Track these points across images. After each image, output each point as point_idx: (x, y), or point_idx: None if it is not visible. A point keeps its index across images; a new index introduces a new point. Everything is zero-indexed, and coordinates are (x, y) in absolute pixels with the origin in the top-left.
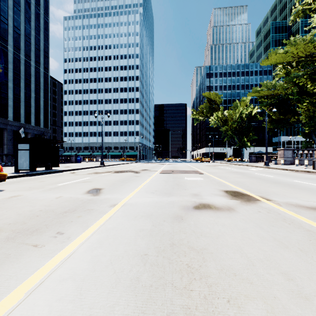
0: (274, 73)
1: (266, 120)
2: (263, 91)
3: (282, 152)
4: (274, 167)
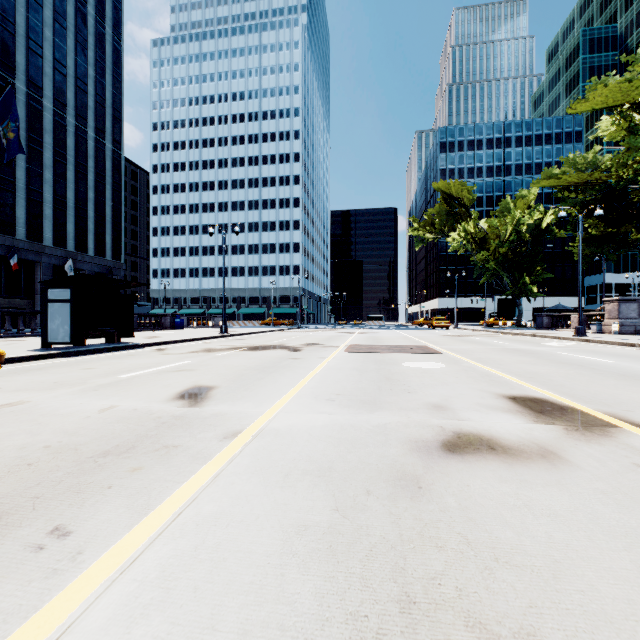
0: (592, 136)
1: (580, 236)
2: (567, 175)
3: (614, 306)
4: (600, 340)
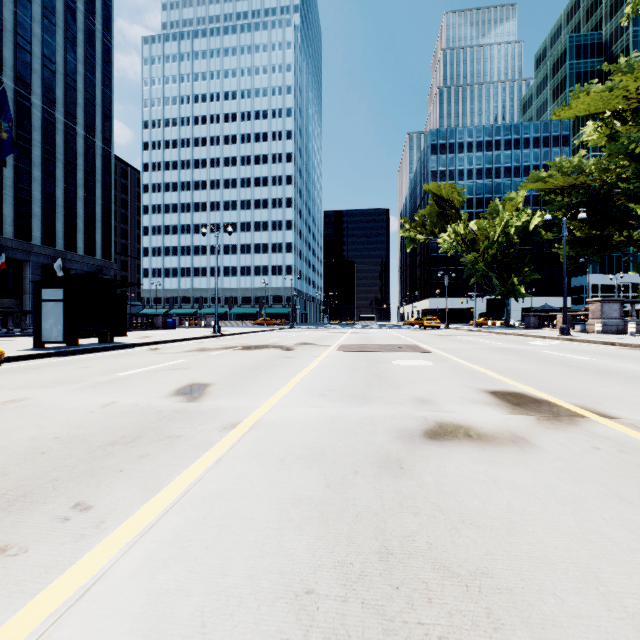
0: (578, 141)
1: (565, 238)
2: (554, 178)
3: (597, 306)
4: (583, 339)
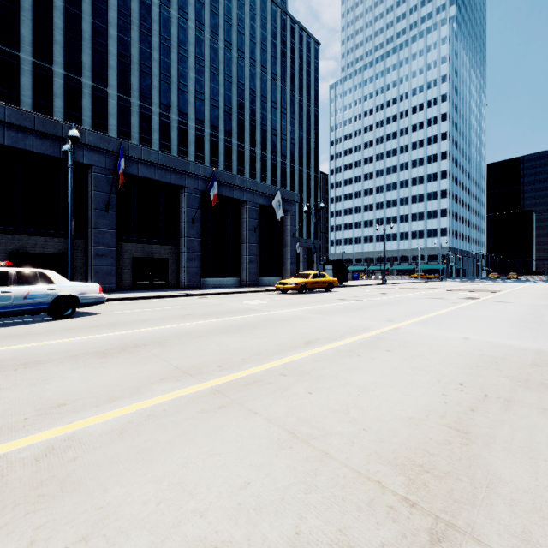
0: None
1: None
2: None
3: None
4: None
